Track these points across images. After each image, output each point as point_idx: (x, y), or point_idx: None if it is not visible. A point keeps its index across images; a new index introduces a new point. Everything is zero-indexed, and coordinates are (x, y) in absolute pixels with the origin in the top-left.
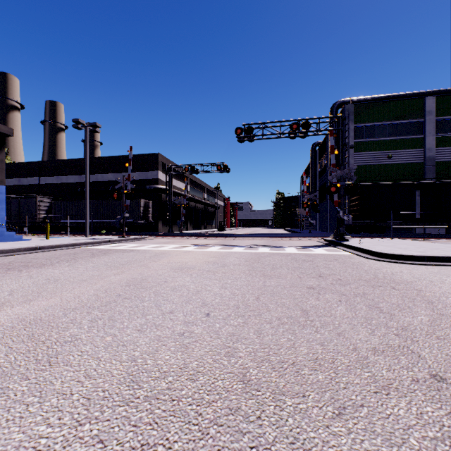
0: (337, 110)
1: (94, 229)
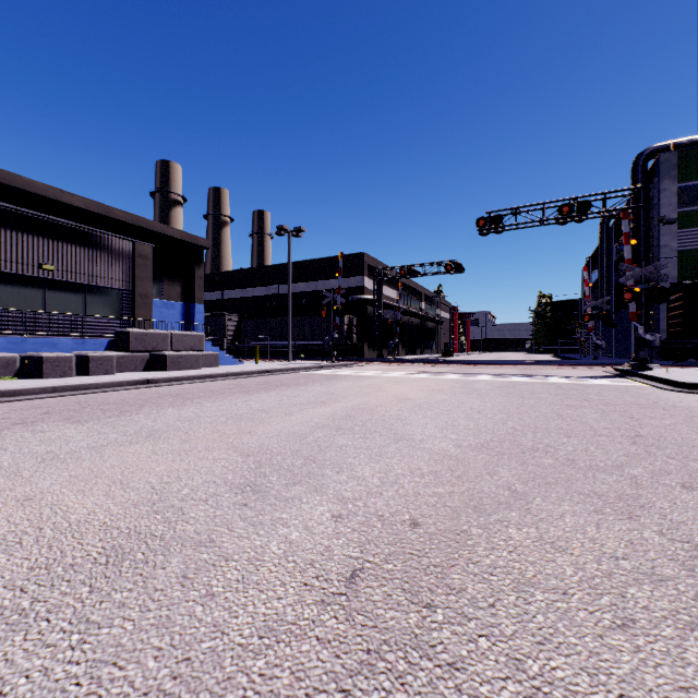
0: (646, 163)
1: (284, 353)
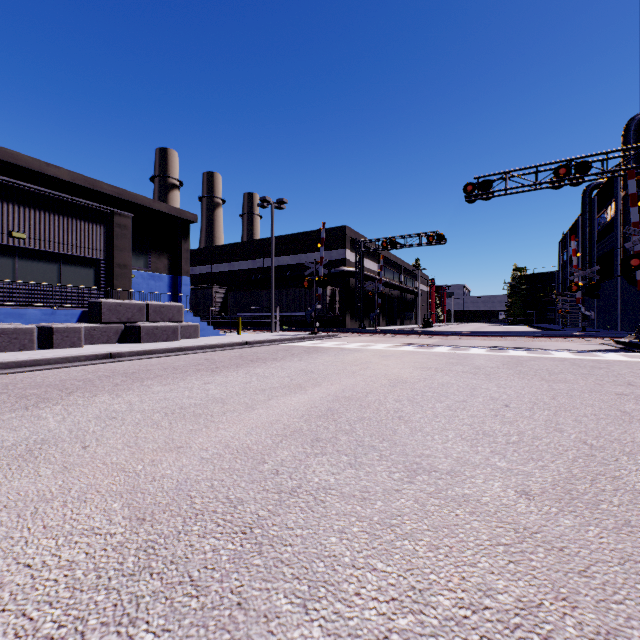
0: (639, 128)
1: (269, 324)
